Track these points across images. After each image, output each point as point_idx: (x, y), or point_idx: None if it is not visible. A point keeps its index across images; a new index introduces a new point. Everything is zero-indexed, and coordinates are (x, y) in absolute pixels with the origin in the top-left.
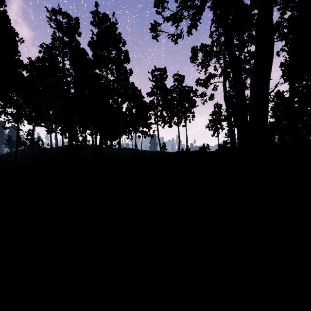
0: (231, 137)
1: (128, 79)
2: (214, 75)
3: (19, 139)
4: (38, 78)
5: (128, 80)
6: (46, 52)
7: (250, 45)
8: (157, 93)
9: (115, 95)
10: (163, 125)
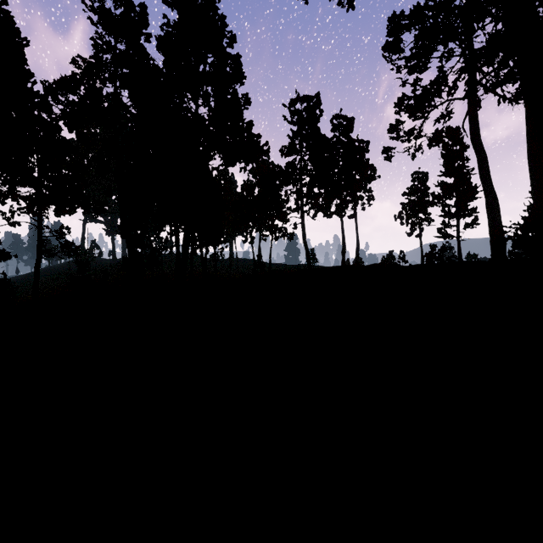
0: (492, 234)
1: (241, 115)
2: (445, 82)
3: (42, 244)
4: (65, 124)
5: (240, 118)
6: (86, 75)
7: (539, 2)
8: (301, 147)
9: (212, 148)
10: (313, 214)
